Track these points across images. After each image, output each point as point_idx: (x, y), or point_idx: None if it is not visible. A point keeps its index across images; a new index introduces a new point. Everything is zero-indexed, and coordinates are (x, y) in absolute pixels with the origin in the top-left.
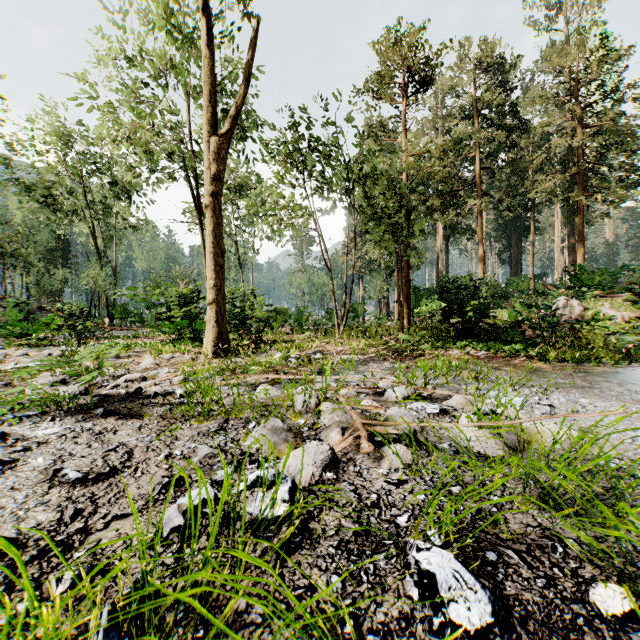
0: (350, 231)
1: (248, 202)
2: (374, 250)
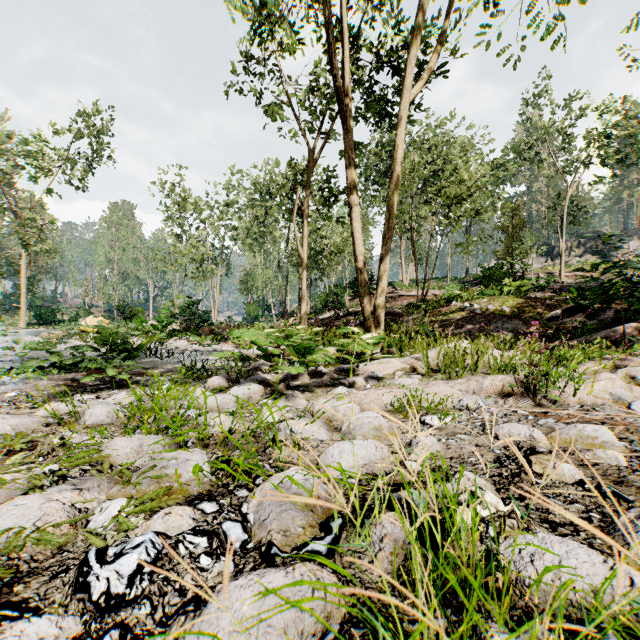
0: None
1: None
2: None
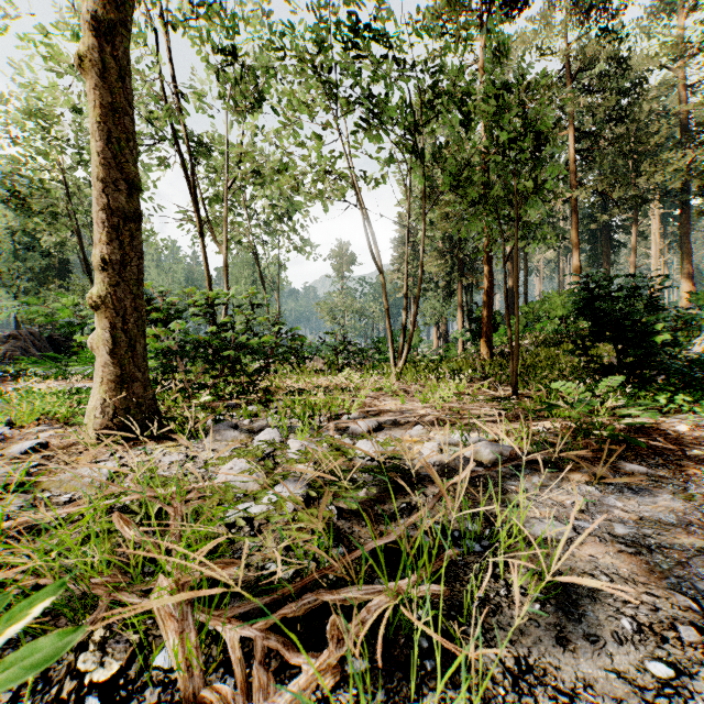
0: (400, 243)
1: (269, 196)
2: (432, 263)
